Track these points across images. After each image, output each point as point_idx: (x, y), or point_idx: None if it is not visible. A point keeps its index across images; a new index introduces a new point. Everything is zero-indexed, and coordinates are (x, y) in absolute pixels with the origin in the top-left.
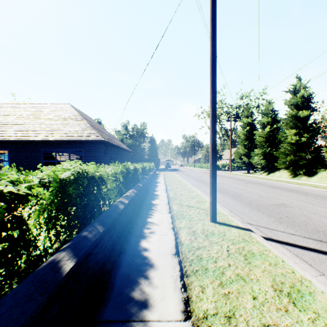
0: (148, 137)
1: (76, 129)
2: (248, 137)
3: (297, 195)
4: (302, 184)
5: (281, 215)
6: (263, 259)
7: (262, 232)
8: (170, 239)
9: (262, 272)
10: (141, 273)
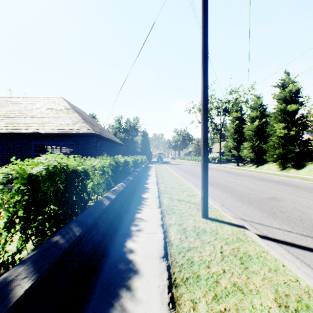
0: (140, 131)
1: (68, 122)
2: (237, 130)
3: (287, 188)
4: (291, 177)
5: (275, 210)
6: (261, 263)
7: (256, 229)
8: (159, 238)
9: (262, 281)
10: (123, 282)
